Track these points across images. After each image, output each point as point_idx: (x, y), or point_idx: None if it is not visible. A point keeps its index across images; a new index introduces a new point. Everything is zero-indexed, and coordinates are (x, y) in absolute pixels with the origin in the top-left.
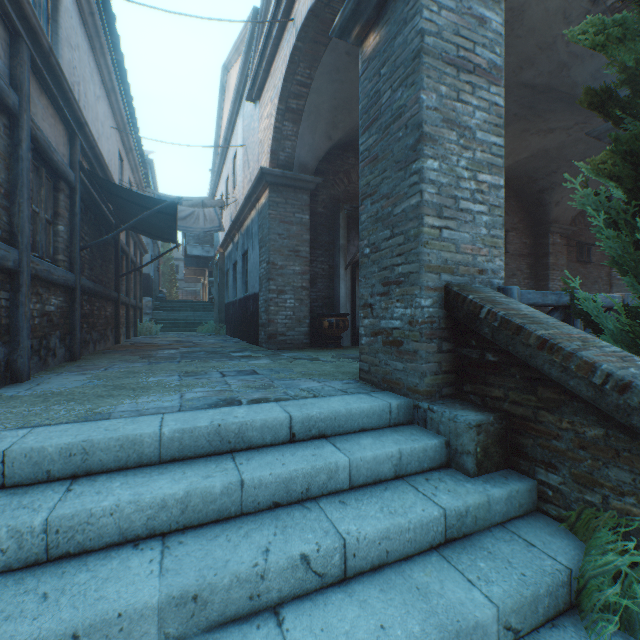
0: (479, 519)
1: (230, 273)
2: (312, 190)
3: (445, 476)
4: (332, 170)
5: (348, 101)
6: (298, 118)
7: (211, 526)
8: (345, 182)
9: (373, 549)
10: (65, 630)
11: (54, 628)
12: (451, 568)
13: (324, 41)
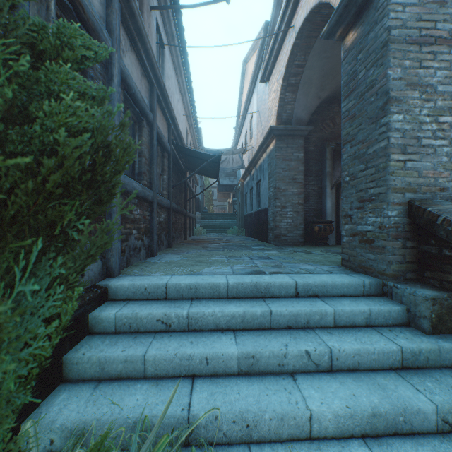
0: (430, 360)
1: (248, 195)
2: (305, 135)
3: (405, 330)
4: (320, 119)
5: (333, 69)
6: (295, 89)
7: (255, 331)
8: (330, 126)
9: (349, 359)
10: (203, 354)
11: (199, 352)
12: (404, 381)
13: (315, 35)
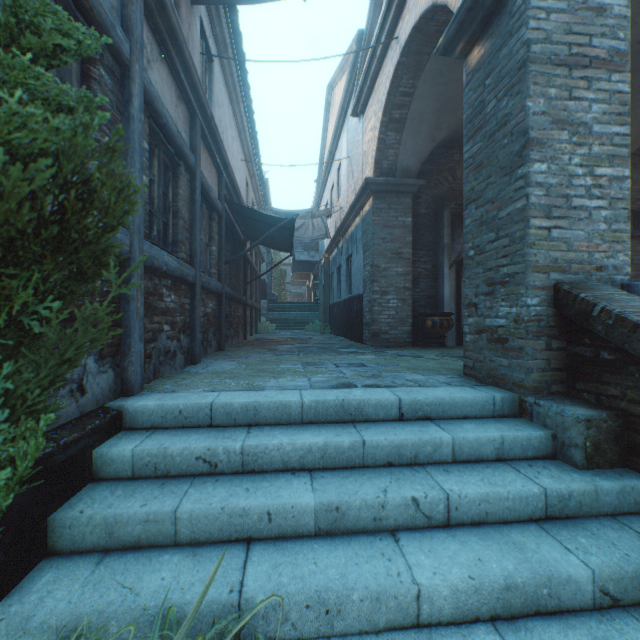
0: (584, 505)
1: (334, 276)
2: (414, 193)
3: (550, 465)
4: (435, 170)
5: (452, 100)
6: (401, 126)
7: (342, 470)
8: (449, 180)
9: (473, 507)
10: (263, 507)
11: (258, 504)
12: (549, 537)
13: (427, 51)
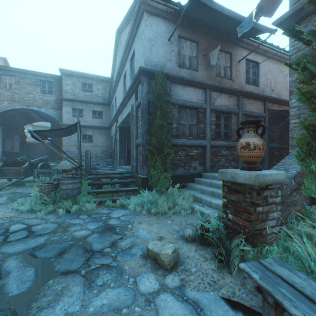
0: None
1: None
2: None
3: None
4: None
5: None
6: None
7: None
8: None
9: None
10: (204, 188)
11: (204, 188)
12: None
13: None
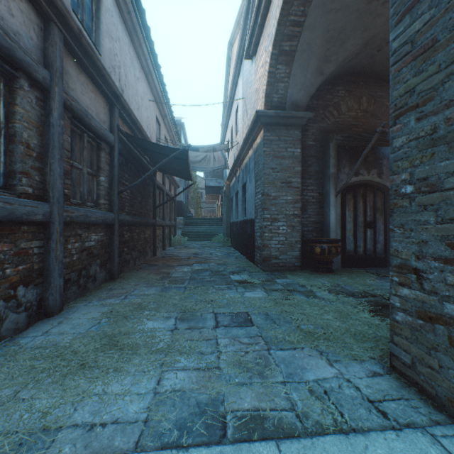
0: None
1: (233, 200)
2: (303, 125)
3: None
4: (321, 105)
5: (342, 31)
6: (290, 59)
7: None
8: (334, 114)
9: None
10: None
11: None
12: None
13: None
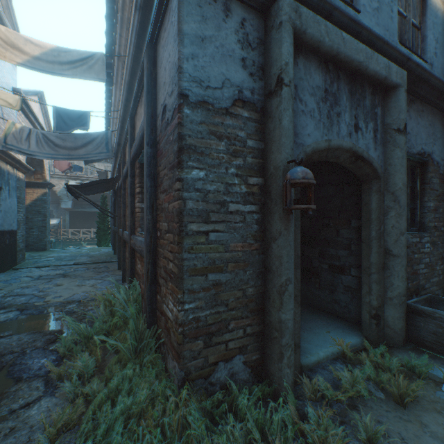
0: None
1: None
2: None
3: None
4: None
5: None
6: None
7: None
8: None
9: None
10: None
11: None
12: None
13: None
